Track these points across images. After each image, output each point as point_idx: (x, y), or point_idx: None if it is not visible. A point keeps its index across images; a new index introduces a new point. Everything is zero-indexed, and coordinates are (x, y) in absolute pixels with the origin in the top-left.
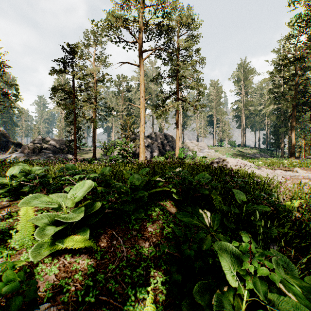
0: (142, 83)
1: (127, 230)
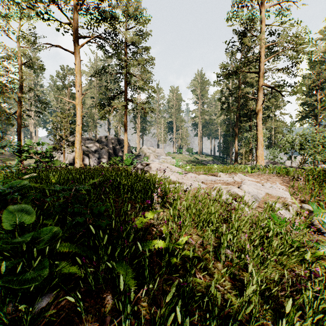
0: (77, 75)
1: None
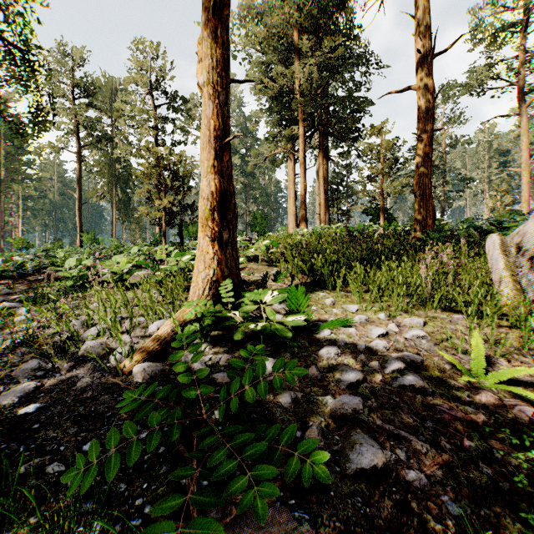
0: (523, 137)
1: None
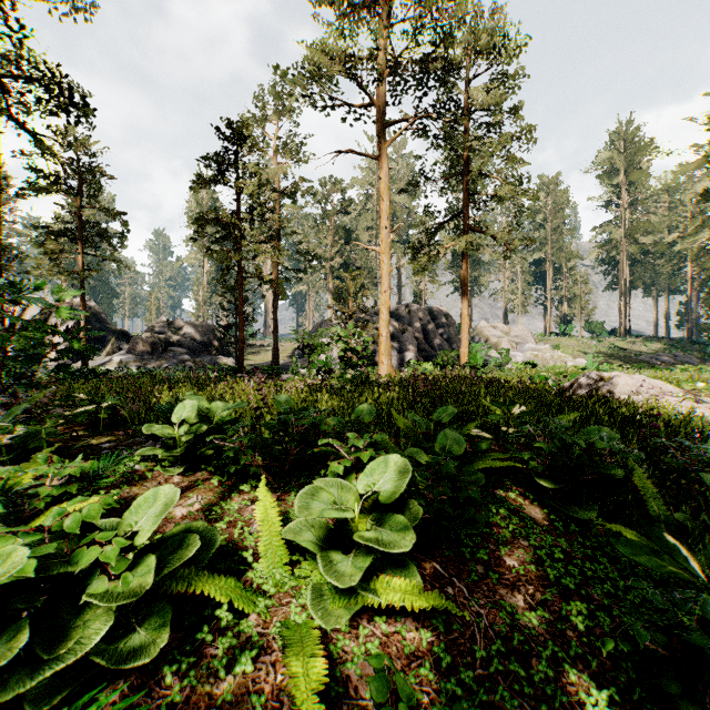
0: (384, 197)
1: (461, 561)
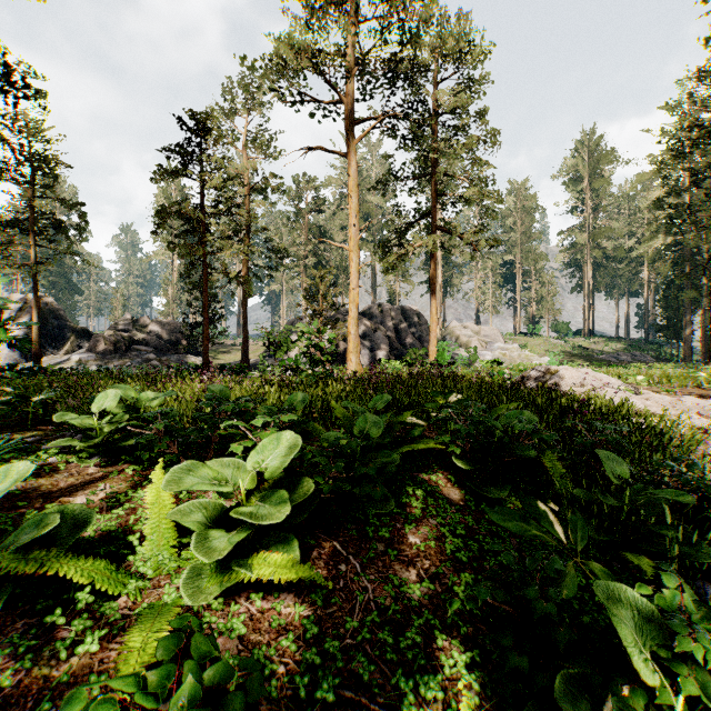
0: (353, 195)
1: (364, 540)
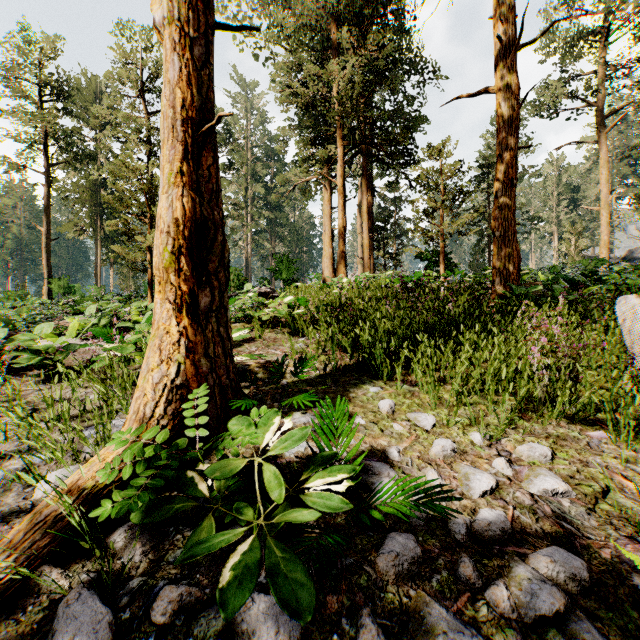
0: (602, 170)
1: None
